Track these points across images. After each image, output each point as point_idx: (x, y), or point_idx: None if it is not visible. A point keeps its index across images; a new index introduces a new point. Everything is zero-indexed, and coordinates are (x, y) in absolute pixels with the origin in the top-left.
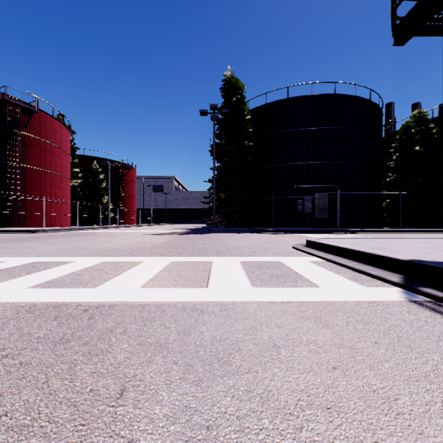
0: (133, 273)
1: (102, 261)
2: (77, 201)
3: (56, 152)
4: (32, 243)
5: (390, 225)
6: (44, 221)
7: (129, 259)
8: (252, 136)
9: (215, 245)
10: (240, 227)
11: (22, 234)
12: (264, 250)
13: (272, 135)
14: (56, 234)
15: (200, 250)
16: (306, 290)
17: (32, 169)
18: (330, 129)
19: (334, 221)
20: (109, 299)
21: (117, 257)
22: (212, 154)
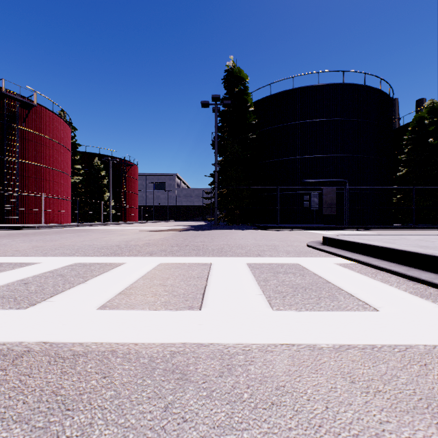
0: (102, 280)
1: (73, 263)
2: (79, 197)
3: (56, 148)
4: (15, 240)
5: (399, 222)
6: (43, 217)
7: (108, 260)
8: (255, 129)
9: (216, 242)
10: (243, 224)
11: (15, 230)
12: (274, 249)
13: (276, 127)
14: (49, 231)
15: (198, 249)
16: (362, 317)
17: (31, 164)
18: (338, 121)
19: (342, 217)
20: (28, 336)
21: (96, 257)
22: (213, 147)
